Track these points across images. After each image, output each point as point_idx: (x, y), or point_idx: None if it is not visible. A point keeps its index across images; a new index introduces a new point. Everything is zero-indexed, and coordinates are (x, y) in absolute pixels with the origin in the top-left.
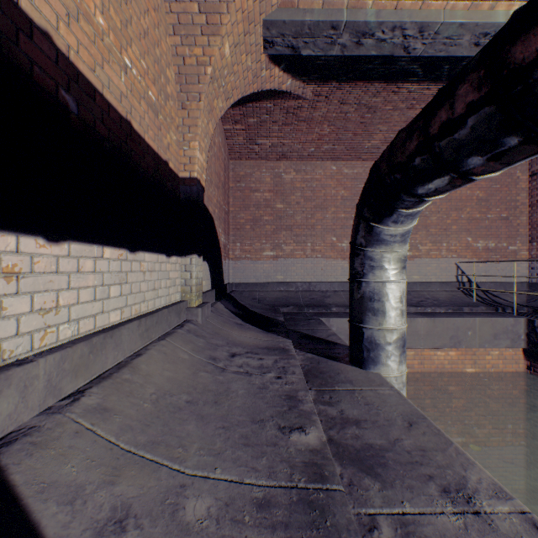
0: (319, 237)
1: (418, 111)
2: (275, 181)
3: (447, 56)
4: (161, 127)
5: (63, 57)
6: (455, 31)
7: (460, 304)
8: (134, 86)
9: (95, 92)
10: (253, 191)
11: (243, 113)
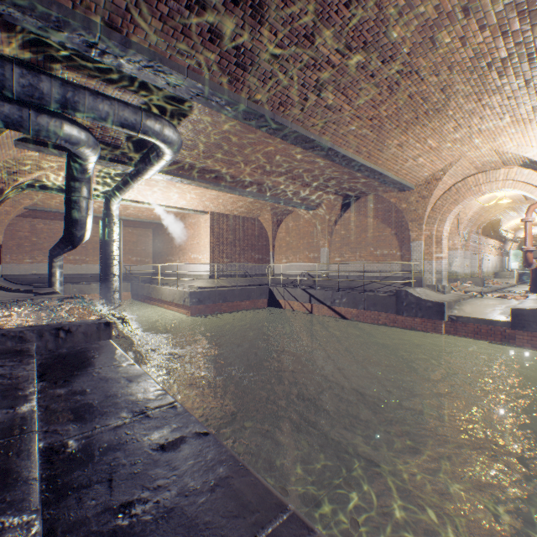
0: None
1: None
2: (32, 228)
3: None
4: None
5: None
6: None
7: None
8: None
9: None
10: (19, 231)
11: None
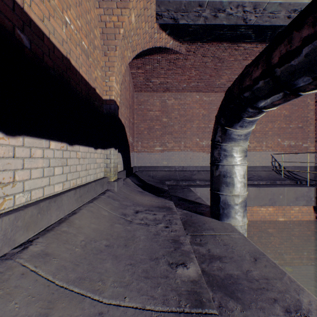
0: (189, 138)
1: (249, 61)
2: (162, 105)
3: (269, 25)
4: (91, 66)
5: (18, 7)
6: (276, 8)
7: (274, 179)
8: (72, 36)
9: (43, 36)
10: (149, 110)
11: (143, 63)
